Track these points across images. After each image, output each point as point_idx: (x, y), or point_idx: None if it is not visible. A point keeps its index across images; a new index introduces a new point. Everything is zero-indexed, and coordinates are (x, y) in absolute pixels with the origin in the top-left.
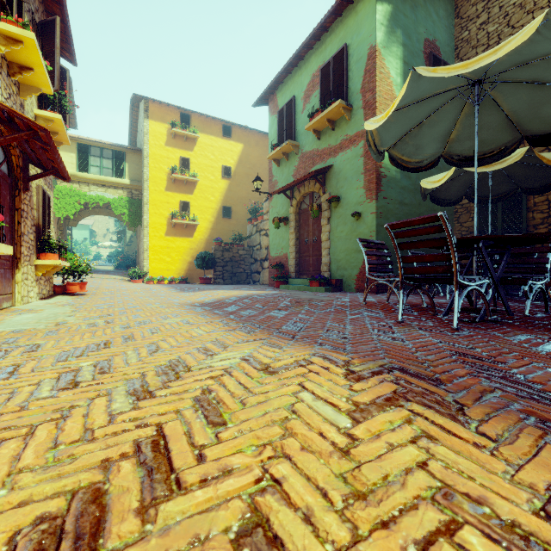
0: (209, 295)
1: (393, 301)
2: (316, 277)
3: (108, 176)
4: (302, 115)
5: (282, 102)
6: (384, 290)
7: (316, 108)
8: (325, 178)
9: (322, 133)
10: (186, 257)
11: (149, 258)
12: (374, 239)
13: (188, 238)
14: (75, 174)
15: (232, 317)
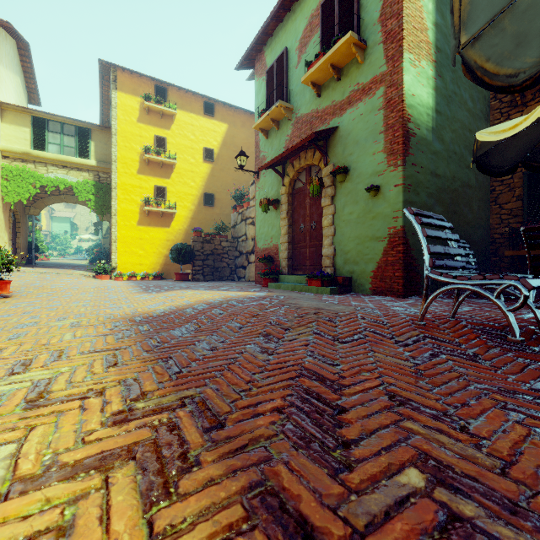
0: (171, 299)
1: (459, 316)
2: (317, 274)
3: (69, 156)
4: (297, 70)
5: (272, 59)
6: (413, 292)
7: (316, 52)
8: (327, 145)
9: (323, 88)
10: (162, 250)
11: (118, 251)
12: (399, 221)
13: (165, 229)
14: (29, 152)
15: (169, 362)
